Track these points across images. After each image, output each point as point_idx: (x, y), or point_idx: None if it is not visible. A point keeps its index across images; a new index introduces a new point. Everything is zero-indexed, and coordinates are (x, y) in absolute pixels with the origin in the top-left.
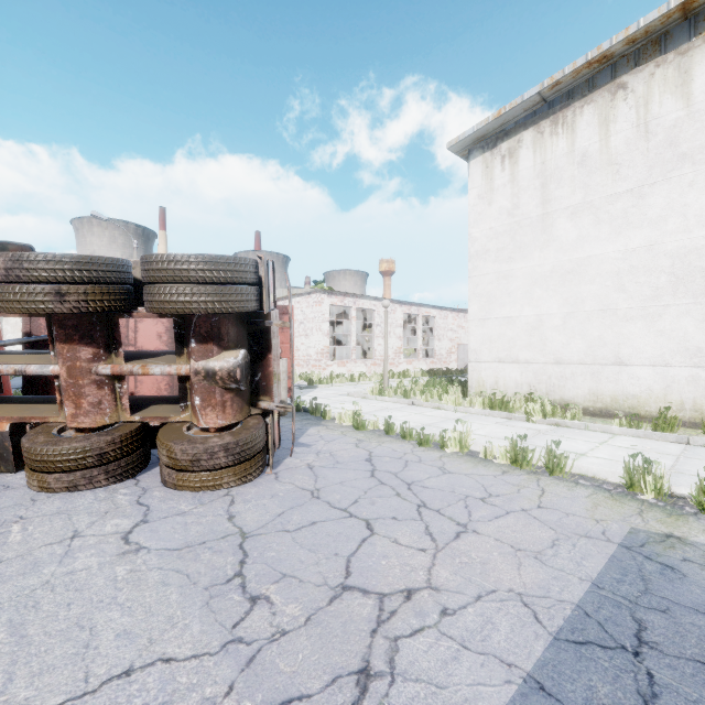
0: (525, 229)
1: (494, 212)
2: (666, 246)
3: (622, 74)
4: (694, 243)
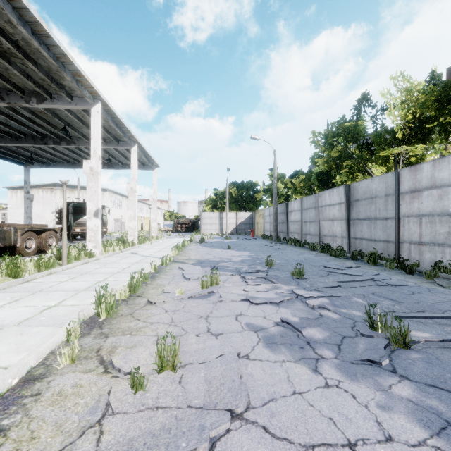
0: (19, 205)
1: (13, 201)
2: (37, 212)
3: (32, 188)
4: (40, 212)
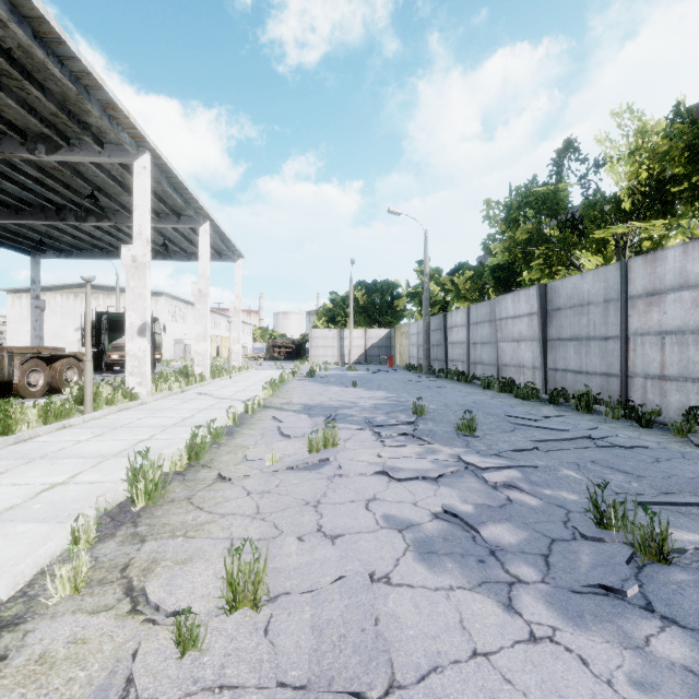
0: (24, 318)
1: (15, 311)
2: (53, 329)
3: (46, 291)
4: (57, 329)
